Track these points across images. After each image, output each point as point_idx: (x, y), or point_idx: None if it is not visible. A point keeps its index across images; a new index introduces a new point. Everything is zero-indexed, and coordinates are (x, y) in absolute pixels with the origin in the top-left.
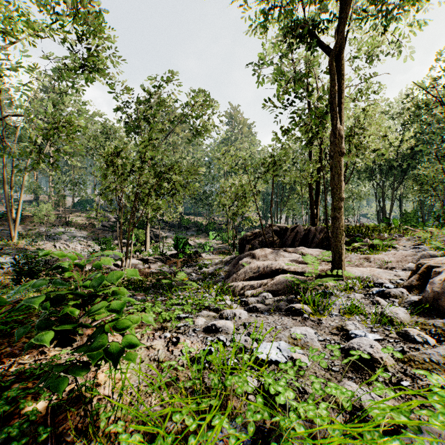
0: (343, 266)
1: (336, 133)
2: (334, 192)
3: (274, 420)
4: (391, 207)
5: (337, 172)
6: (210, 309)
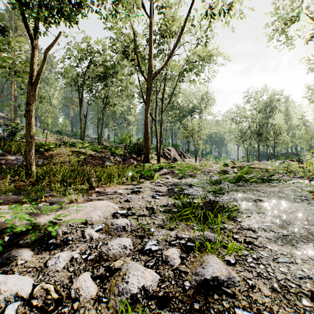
0: None
1: None
2: None
3: None
4: None
5: None
6: None
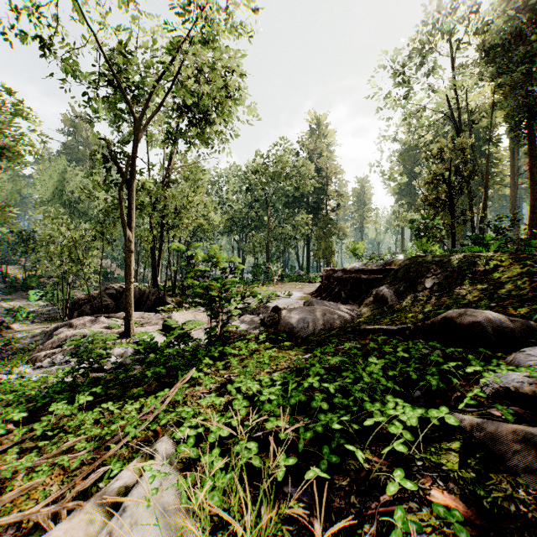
0: (131, 328)
1: (127, 238)
2: (126, 278)
3: (12, 386)
4: (244, 261)
5: (128, 264)
6: (3, 374)
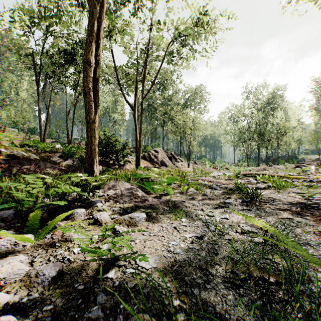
0: None
1: None
2: None
3: None
4: None
5: None
6: None
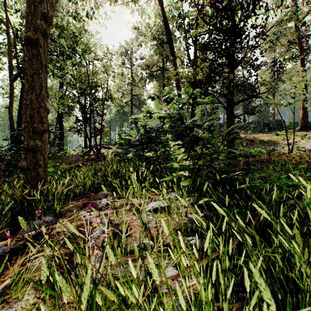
0: None
1: None
2: None
3: None
4: None
5: None
6: None
